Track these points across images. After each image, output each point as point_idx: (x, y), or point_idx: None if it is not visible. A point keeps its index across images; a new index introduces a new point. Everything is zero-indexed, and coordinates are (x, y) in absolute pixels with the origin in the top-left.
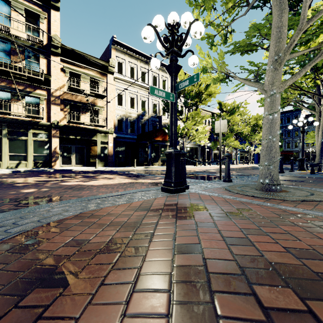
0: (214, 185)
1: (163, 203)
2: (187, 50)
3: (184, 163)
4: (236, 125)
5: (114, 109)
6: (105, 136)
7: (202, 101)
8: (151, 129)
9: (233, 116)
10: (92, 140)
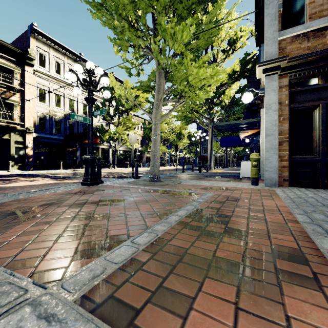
0: (124, 181)
1: (79, 191)
2: (102, 87)
3: (100, 165)
4: (163, 133)
5: (34, 105)
6: (21, 135)
7: (132, 109)
8: (80, 130)
9: (161, 125)
10: (2, 139)
